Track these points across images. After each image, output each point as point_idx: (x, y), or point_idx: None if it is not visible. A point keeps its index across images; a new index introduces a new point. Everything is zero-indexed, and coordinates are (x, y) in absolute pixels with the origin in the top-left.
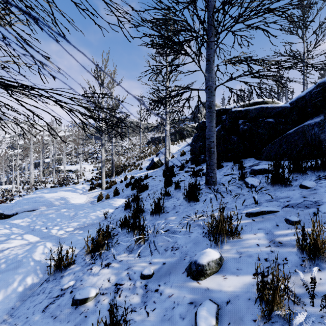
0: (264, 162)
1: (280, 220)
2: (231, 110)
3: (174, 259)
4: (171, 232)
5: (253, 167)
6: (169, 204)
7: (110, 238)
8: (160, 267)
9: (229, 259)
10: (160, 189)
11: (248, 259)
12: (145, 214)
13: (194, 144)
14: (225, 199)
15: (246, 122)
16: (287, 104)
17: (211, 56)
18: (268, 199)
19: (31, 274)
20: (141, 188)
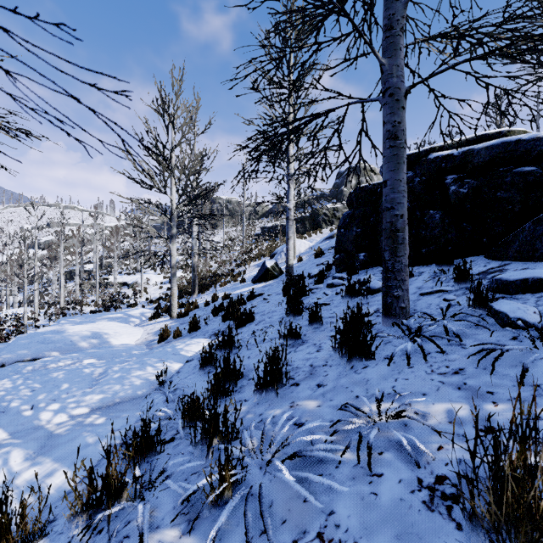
0: (518, 265)
1: None
2: (427, 157)
3: None
4: (312, 460)
5: (502, 276)
6: (298, 359)
7: (154, 451)
8: None
9: None
10: (277, 322)
11: None
12: (244, 383)
13: (343, 232)
14: (452, 358)
15: (464, 178)
16: None
17: (396, 17)
18: None
19: None
20: (240, 318)
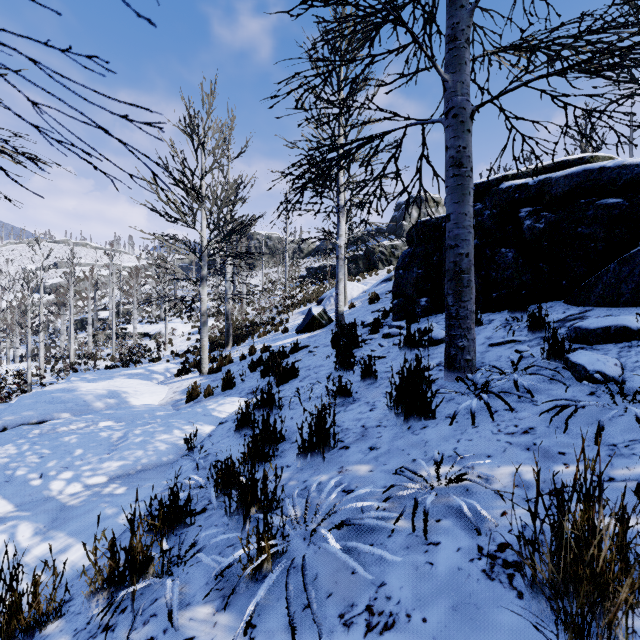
0: (601, 311)
1: None
2: (498, 186)
3: None
4: (362, 529)
5: (581, 324)
6: (349, 419)
7: (183, 523)
8: None
9: None
10: (325, 378)
11: None
12: (286, 447)
13: (402, 274)
14: (522, 416)
15: (541, 212)
16: None
17: (460, 26)
18: None
19: None
20: (281, 373)
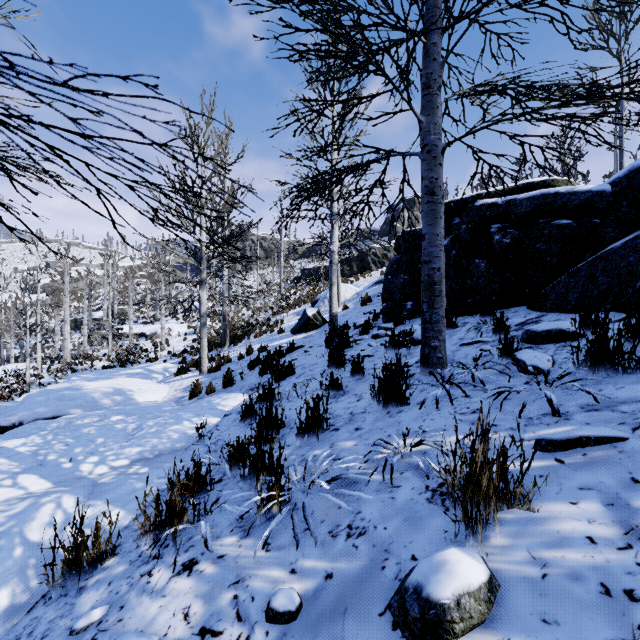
0: (553, 316)
1: (639, 466)
2: (473, 203)
3: (356, 565)
4: (347, 483)
5: (532, 327)
6: (339, 408)
7: (204, 489)
8: (318, 586)
9: (514, 581)
10: (319, 375)
11: (571, 585)
12: (286, 432)
13: (391, 279)
14: (473, 401)
15: (508, 228)
16: (605, 184)
17: (433, 76)
18: (585, 405)
19: (12, 581)
20: (279, 371)
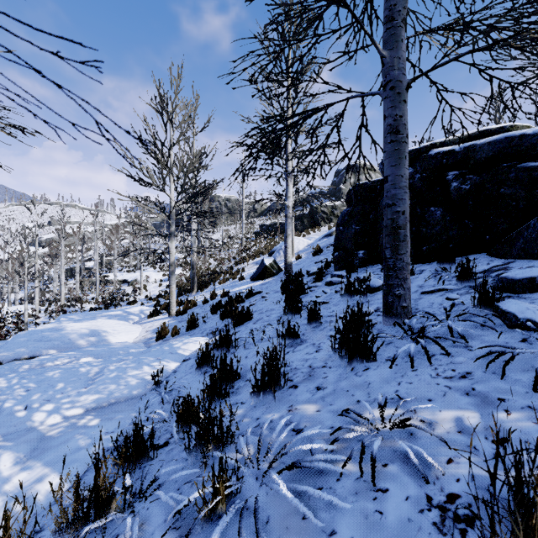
0: (523, 263)
1: None
2: (427, 153)
3: None
4: (311, 471)
5: (507, 274)
6: (297, 359)
7: (146, 456)
8: None
9: None
10: (275, 321)
11: None
12: (241, 384)
13: (342, 230)
14: (458, 361)
15: (466, 175)
16: None
17: (397, 8)
18: None
19: None
20: (238, 316)
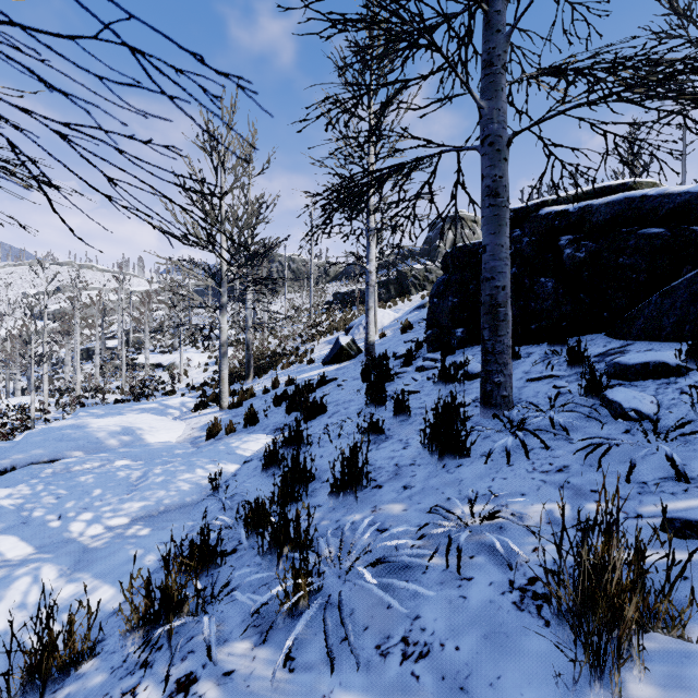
0: (642, 345)
1: None
2: (537, 212)
3: None
4: (397, 567)
5: (620, 359)
6: (381, 457)
7: (214, 563)
8: None
9: None
10: (355, 414)
11: None
12: (316, 487)
13: (437, 302)
14: (557, 454)
15: (581, 240)
16: None
17: (497, 52)
18: None
19: None
20: (309, 409)
